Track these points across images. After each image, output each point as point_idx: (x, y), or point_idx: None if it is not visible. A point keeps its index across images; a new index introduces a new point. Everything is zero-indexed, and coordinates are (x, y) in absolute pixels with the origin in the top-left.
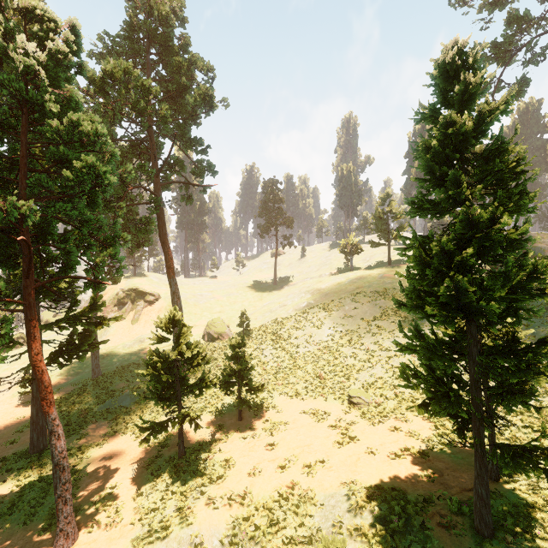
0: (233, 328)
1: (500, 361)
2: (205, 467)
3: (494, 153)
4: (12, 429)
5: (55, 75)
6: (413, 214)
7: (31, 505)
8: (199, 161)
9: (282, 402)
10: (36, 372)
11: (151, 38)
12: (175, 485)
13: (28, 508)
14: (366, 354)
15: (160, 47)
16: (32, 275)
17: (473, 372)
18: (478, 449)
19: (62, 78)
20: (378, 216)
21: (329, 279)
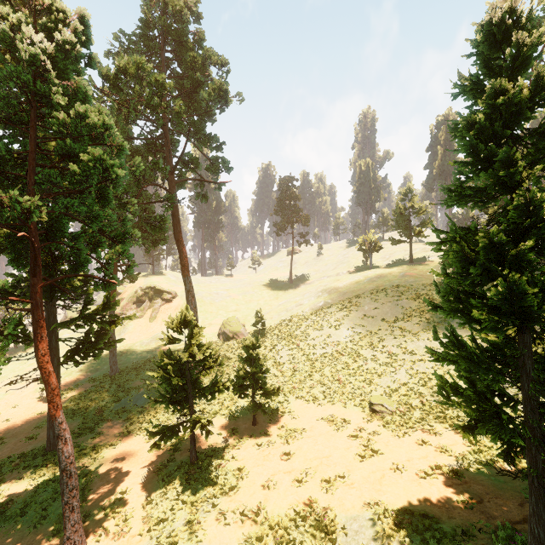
0: (248, 327)
1: None
2: (217, 476)
3: None
4: (32, 424)
5: (63, 67)
6: (450, 203)
7: (43, 507)
8: (213, 158)
9: (299, 407)
10: (43, 373)
11: (165, 35)
12: (186, 493)
13: (40, 509)
14: (387, 357)
15: (175, 43)
16: (39, 273)
17: (528, 388)
18: (534, 481)
19: (71, 70)
20: (398, 212)
21: (347, 278)
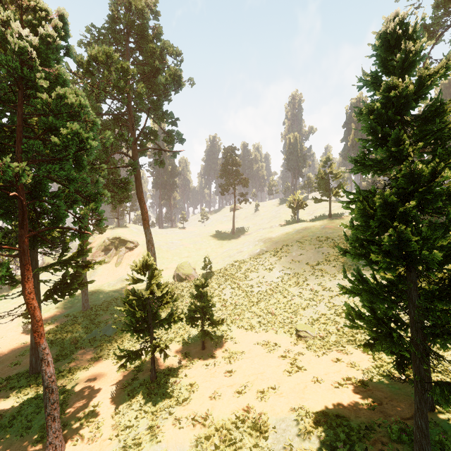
0: (198, 270)
1: (439, 305)
2: (173, 390)
3: (433, 114)
4: (16, 353)
5: (46, 56)
6: (356, 171)
7: (27, 419)
8: (169, 131)
9: (239, 334)
10: (29, 308)
11: (129, 29)
12: (148, 405)
13: (25, 421)
14: (310, 293)
15: (137, 36)
16: (26, 226)
17: (413, 314)
18: (418, 385)
19: (52, 59)
20: (320, 176)
21: (278, 230)
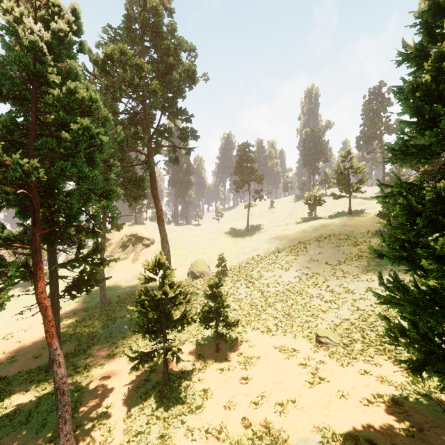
0: (212, 268)
1: None
2: (186, 396)
3: None
4: (38, 345)
5: (58, 52)
6: (395, 160)
7: (43, 416)
8: (184, 128)
9: (255, 337)
10: (41, 307)
11: (144, 27)
12: (160, 410)
13: (41, 418)
14: (331, 295)
15: (152, 34)
16: (38, 224)
17: None
18: None
19: (65, 54)
20: (339, 171)
21: (295, 227)
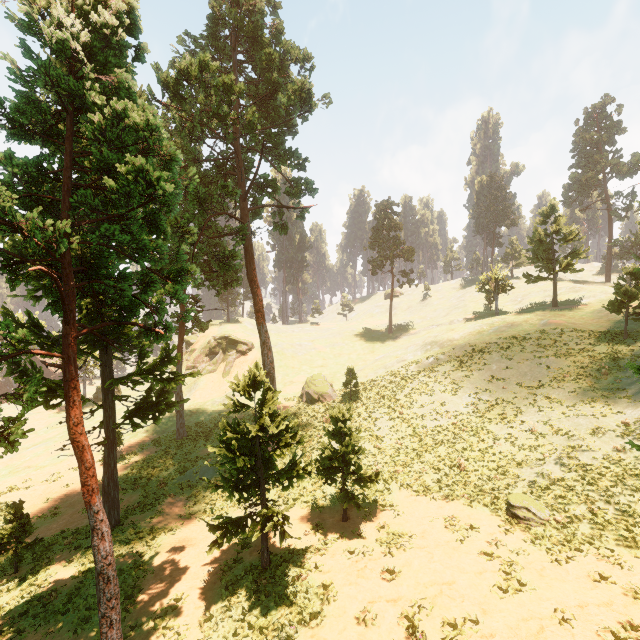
0: (337, 387)
1: None
2: (295, 593)
3: None
4: None
5: (103, 60)
6: None
7: (87, 605)
8: (294, 179)
9: (404, 500)
10: (75, 448)
11: (237, 31)
12: (254, 613)
13: (83, 608)
14: (530, 437)
15: (248, 41)
16: (73, 320)
17: None
18: None
19: (113, 63)
20: (537, 239)
21: (464, 327)
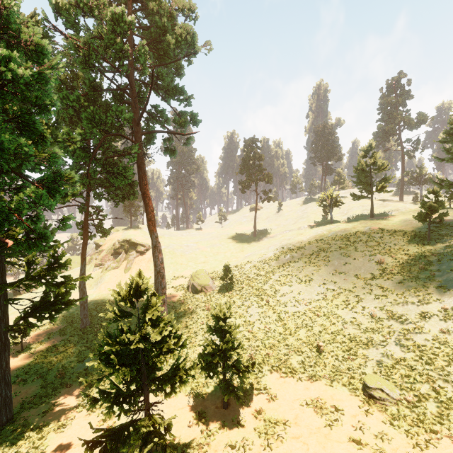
0: (216, 279)
1: None
2: None
3: None
4: None
5: None
6: None
7: None
8: (182, 112)
9: (276, 382)
10: None
11: None
12: None
13: None
14: (371, 321)
15: None
16: None
17: None
18: None
19: None
20: (360, 168)
21: (309, 232)
